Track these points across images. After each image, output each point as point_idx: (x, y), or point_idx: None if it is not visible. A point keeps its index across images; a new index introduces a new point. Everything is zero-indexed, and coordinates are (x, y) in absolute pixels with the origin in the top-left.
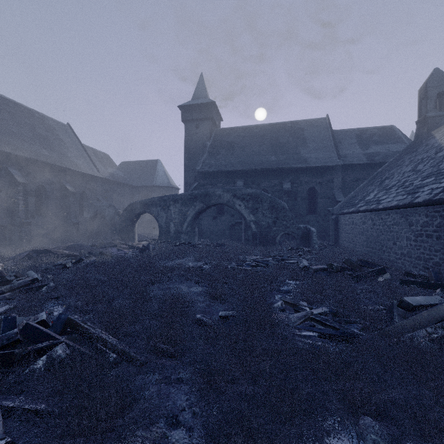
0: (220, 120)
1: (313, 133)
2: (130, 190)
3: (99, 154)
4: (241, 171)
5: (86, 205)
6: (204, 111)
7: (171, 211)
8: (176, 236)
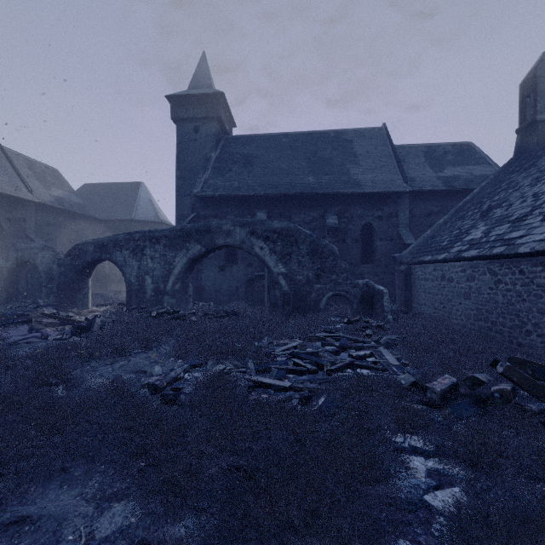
0: (233, 125)
1: (367, 147)
2: (92, 225)
3: (39, 167)
4: (262, 197)
5: (3, 247)
6: (207, 106)
7: (147, 257)
8: (156, 300)
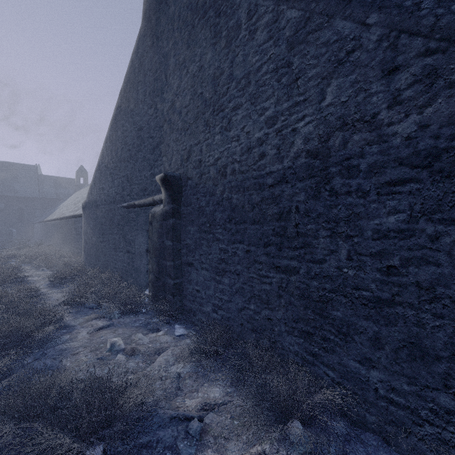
0: None
1: (25, 175)
2: None
3: None
4: None
5: None
6: None
7: None
8: None
